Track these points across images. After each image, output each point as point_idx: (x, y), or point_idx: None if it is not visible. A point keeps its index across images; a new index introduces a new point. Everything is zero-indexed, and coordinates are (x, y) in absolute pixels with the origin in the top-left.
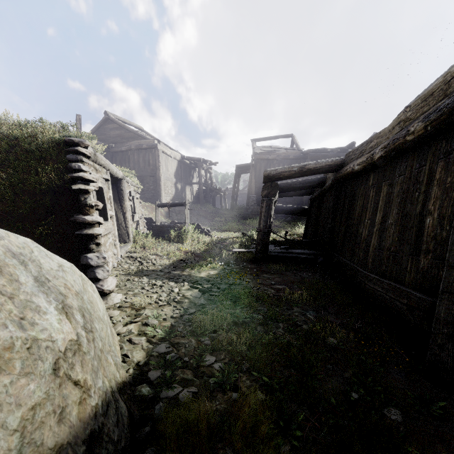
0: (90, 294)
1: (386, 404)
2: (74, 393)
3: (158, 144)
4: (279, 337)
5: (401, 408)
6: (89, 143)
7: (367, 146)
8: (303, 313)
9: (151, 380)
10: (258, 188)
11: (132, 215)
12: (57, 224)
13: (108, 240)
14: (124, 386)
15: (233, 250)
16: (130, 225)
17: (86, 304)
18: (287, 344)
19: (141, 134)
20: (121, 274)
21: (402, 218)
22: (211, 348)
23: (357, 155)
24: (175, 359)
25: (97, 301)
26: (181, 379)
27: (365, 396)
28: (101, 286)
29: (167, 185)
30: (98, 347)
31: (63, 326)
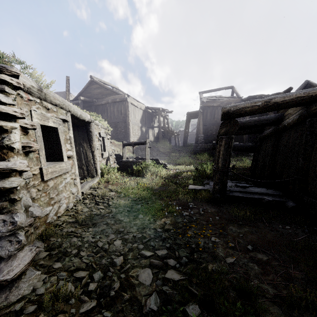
0: None
1: None
2: None
3: (128, 97)
4: None
5: None
6: (17, 71)
7: None
8: None
9: None
10: (205, 129)
11: (101, 153)
12: None
13: (64, 180)
14: None
15: (189, 186)
16: (99, 162)
17: None
18: None
19: (115, 91)
20: (68, 222)
21: None
22: None
23: None
24: None
25: None
26: None
27: None
28: None
29: (135, 129)
30: None
31: None
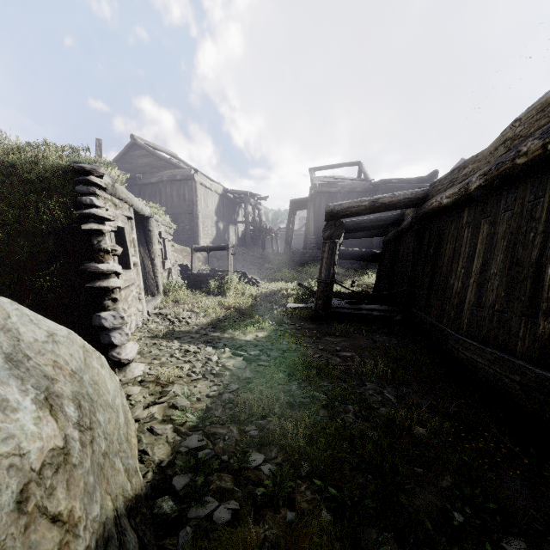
0: (95, 370)
1: (505, 532)
2: (50, 536)
3: (195, 174)
4: (349, 425)
5: (525, 538)
6: (104, 171)
7: (460, 173)
8: (379, 391)
9: (176, 490)
10: (318, 228)
11: (162, 261)
12: (62, 274)
13: (131, 293)
14: (137, 502)
15: (287, 305)
16: (160, 274)
17: (86, 388)
18: (360, 436)
19: (175, 162)
20: (146, 337)
21: (511, 267)
22: (258, 442)
23: (446, 185)
24: (210, 457)
25: (106, 380)
26: (217, 489)
27: (474, 519)
28: (118, 354)
29: (207, 224)
30: (99, 451)
31: (42, 428)
